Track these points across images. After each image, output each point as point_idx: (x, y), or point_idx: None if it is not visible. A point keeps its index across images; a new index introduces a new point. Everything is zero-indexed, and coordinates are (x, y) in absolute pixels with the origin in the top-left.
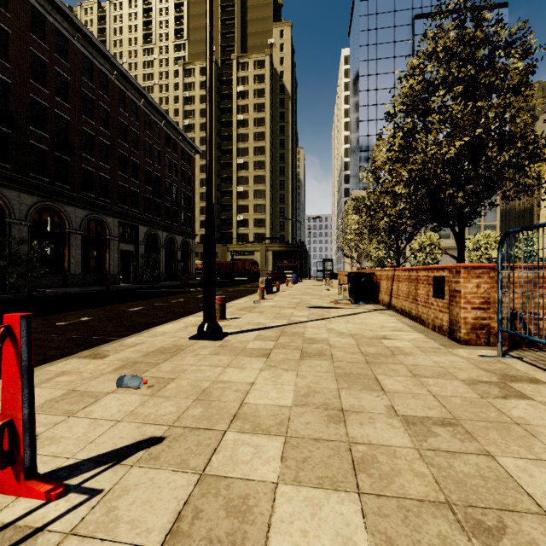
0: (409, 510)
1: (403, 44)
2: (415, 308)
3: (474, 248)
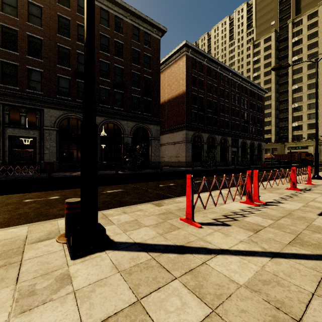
0: None
1: None
2: None
3: None
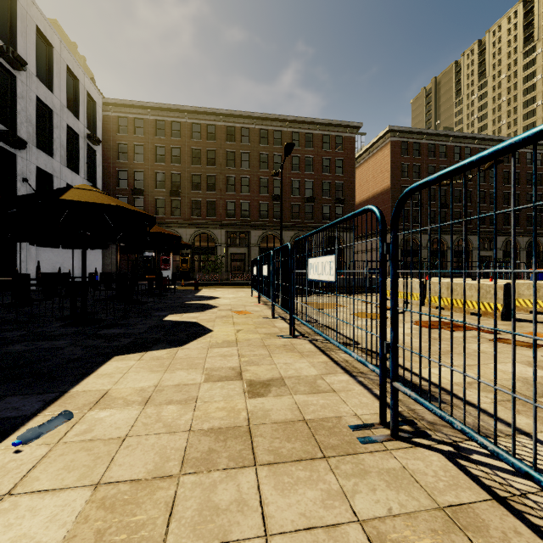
0: None
1: None
2: None
3: None
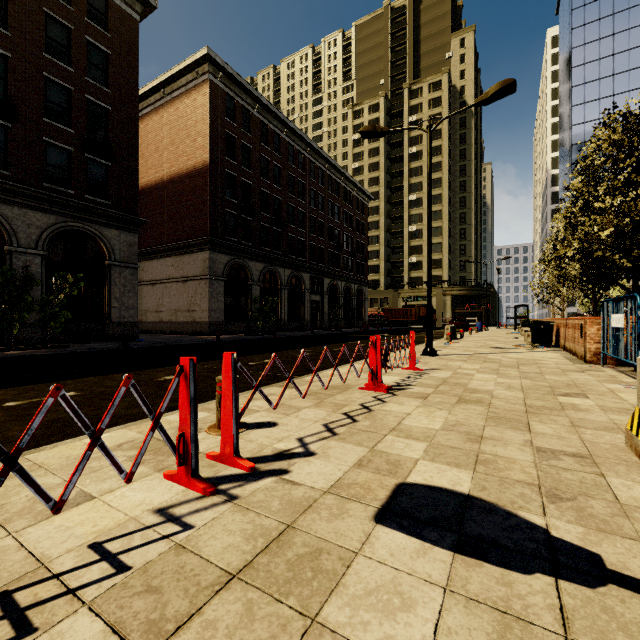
0: (509, 376)
1: None
2: (574, 346)
3: None
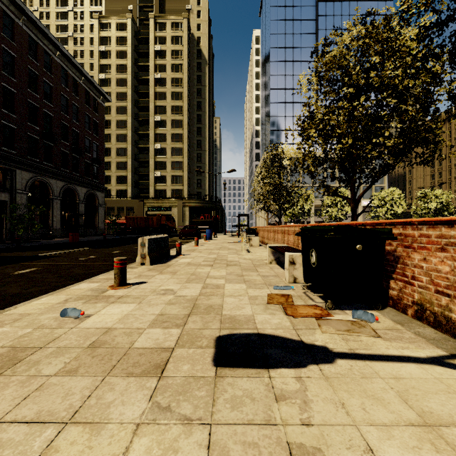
0: None
1: (308, 23)
2: None
3: (378, 205)
